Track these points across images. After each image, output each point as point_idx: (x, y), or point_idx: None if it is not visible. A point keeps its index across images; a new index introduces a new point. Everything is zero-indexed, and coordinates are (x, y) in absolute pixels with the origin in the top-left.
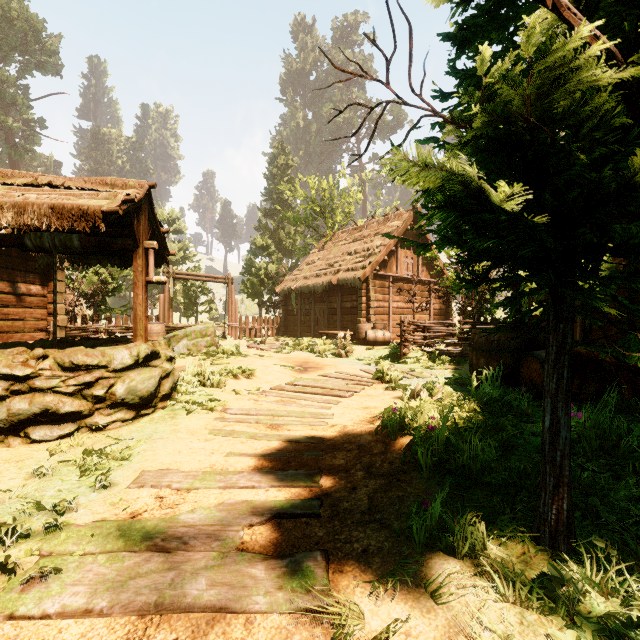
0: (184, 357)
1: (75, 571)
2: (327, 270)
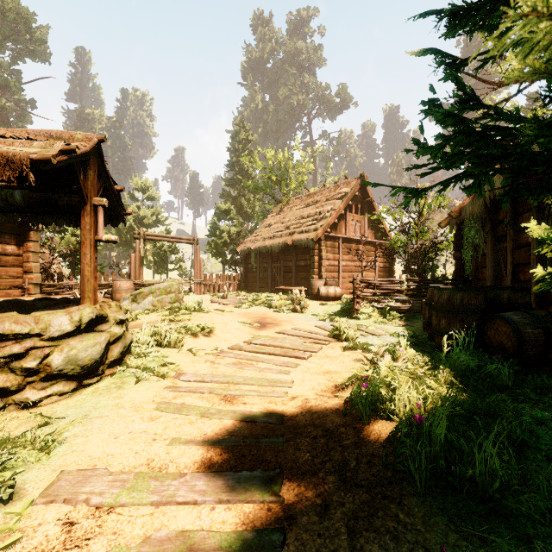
0: (148, 313)
1: None
2: (283, 232)
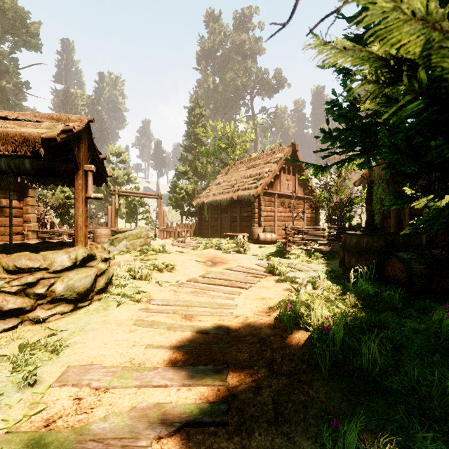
0: (123, 254)
1: None
2: (230, 189)
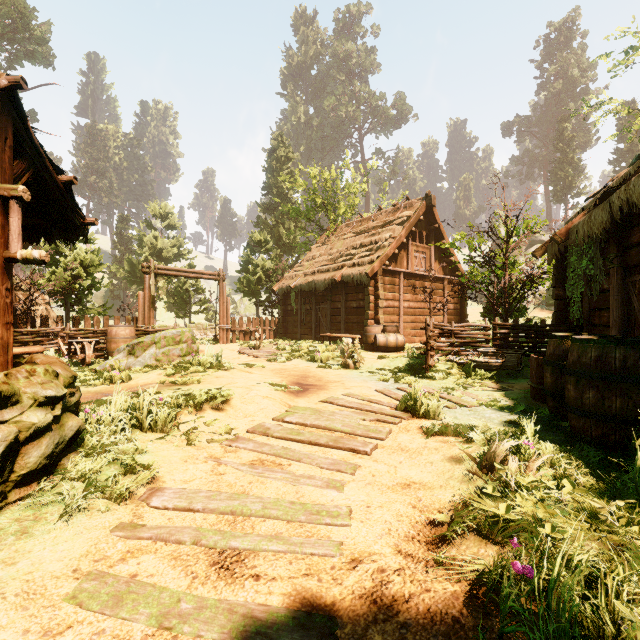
0: (148, 371)
1: None
2: (330, 266)
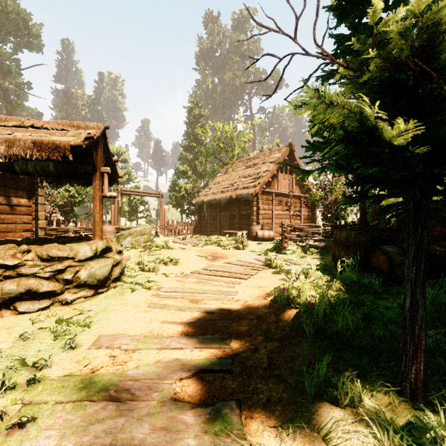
0: (129, 250)
1: (48, 417)
2: (229, 188)
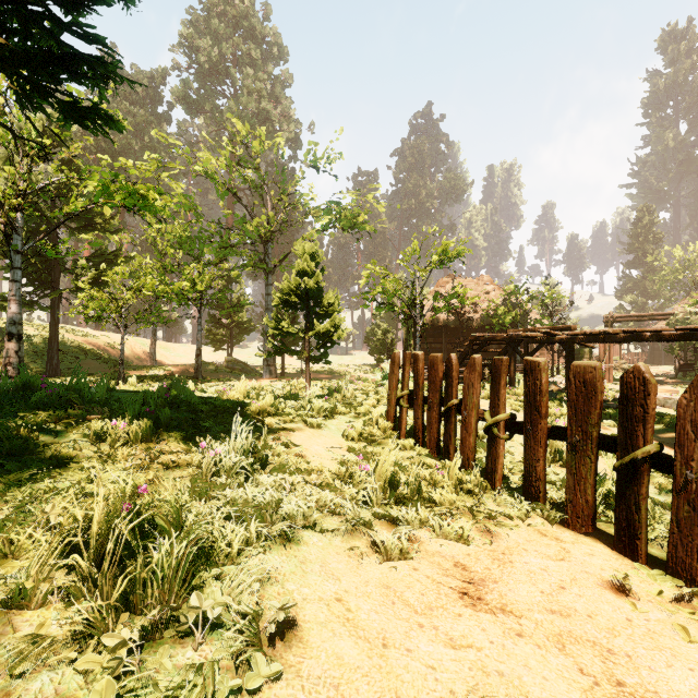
0: None
1: None
2: None
